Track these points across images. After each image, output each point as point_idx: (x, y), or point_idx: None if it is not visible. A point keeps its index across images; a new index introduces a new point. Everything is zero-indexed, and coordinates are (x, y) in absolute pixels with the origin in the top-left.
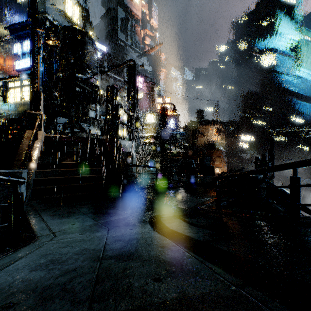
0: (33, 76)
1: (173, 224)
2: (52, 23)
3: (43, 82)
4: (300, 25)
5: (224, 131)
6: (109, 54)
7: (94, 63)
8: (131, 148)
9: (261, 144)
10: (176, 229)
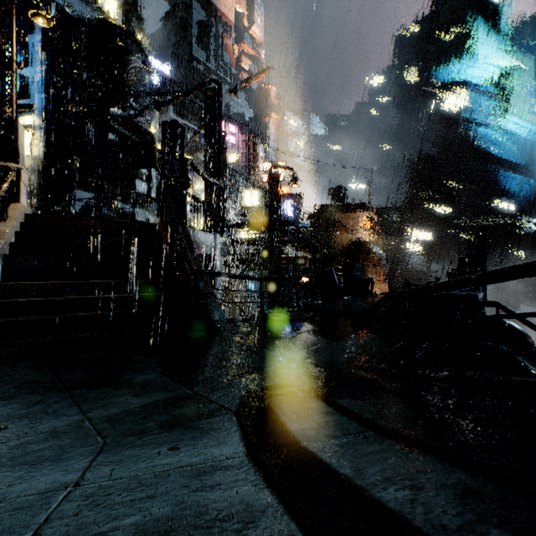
0: (2, 88)
1: (309, 424)
2: (62, 11)
3: (43, 123)
4: (509, 40)
5: (381, 223)
6: (176, 84)
7: (144, 90)
8: (214, 248)
9: (443, 246)
10: (326, 453)
